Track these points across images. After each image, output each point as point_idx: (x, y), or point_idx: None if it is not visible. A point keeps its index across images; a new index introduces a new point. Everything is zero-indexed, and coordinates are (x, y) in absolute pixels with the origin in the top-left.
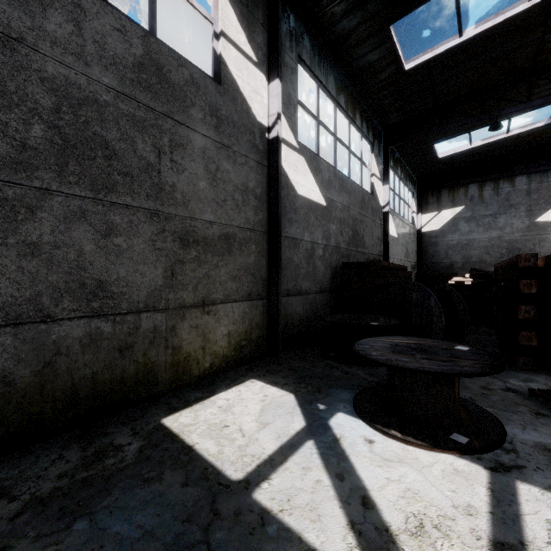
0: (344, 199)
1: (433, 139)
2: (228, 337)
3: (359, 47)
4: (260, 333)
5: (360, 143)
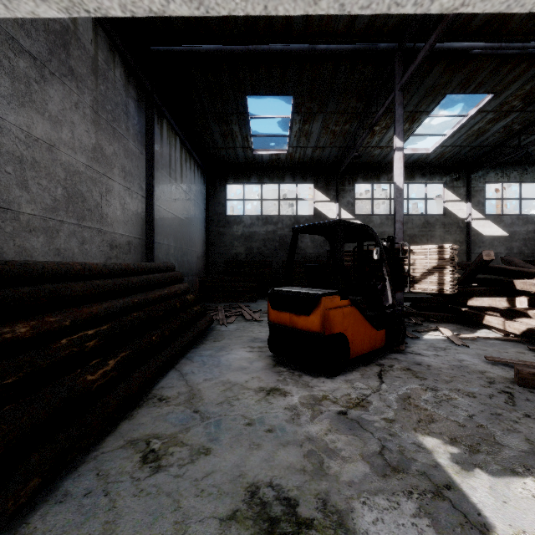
0: (529, 227)
1: None
2: None
3: (529, 159)
4: None
5: None
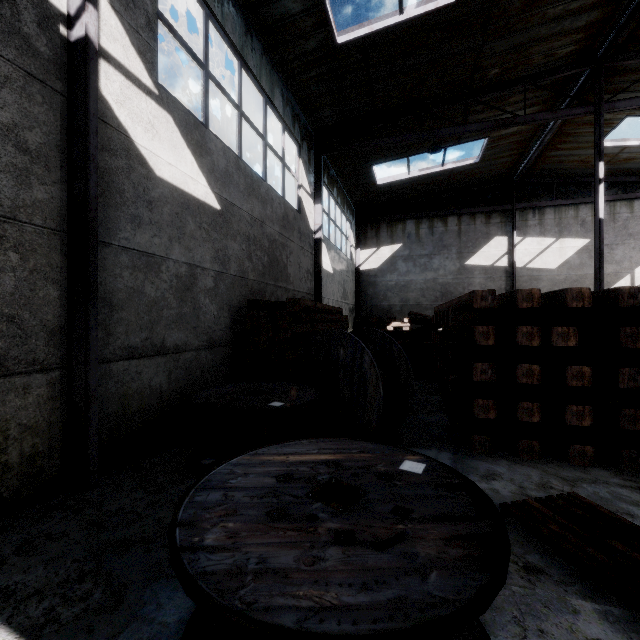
0: (255, 208)
1: (372, 159)
2: None
3: None
4: (39, 444)
5: (282, 137)
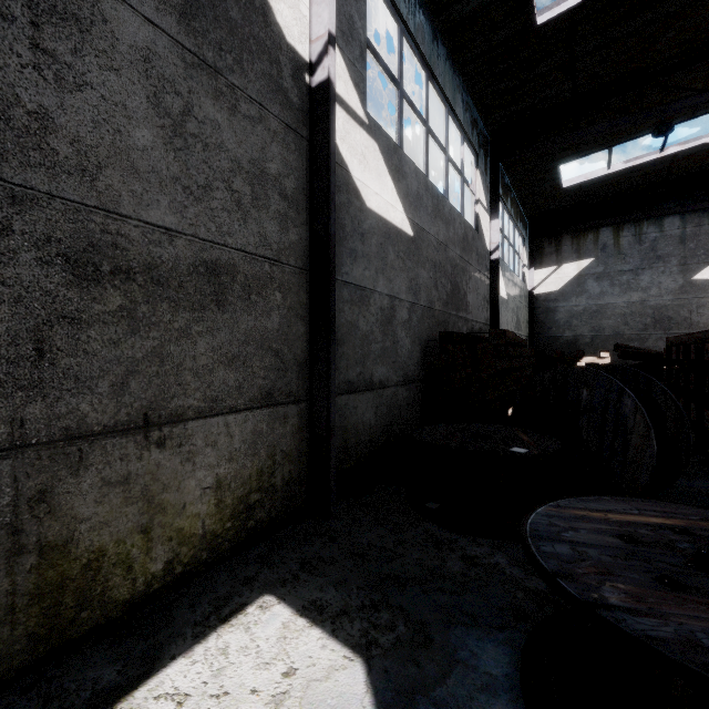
0: (440, 230)
1: (559, 157)
2: (216, 492)
3: None
4: (292, 471)
5: (461, 148)
